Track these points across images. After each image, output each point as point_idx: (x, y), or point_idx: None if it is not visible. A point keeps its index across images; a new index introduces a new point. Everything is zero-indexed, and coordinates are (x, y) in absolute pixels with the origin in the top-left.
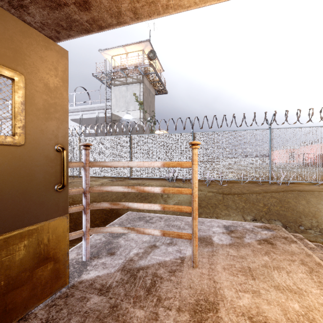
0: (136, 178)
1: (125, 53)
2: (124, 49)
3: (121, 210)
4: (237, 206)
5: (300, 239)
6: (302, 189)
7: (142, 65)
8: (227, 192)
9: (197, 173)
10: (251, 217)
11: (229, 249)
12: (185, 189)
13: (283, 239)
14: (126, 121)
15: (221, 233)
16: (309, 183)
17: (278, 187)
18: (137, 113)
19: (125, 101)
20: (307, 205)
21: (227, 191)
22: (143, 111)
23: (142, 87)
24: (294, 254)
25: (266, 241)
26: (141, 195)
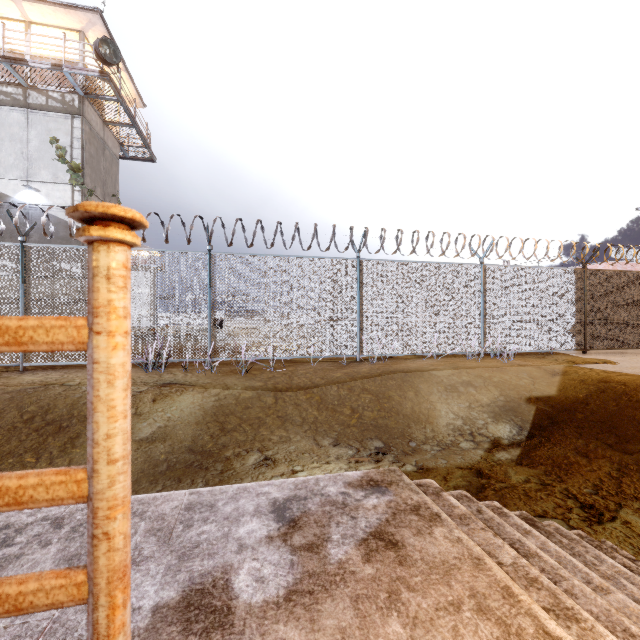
0: (45, 366)
1: (23, 20)
2: (19, 8)
3: None
4: (304, 414)
5: (436, 495)
6: (406, 368)
7: (78, 68)
8: (284, 385)
9: (122, 379)
10: (331, 436)
11: (286, 626)
12: (50, 473)
13: (414, 518)
14: (25, 210)
15: (265, 542)
16: (412, 356)
17: (372, 368)
18: (62, 193)
19: (21, 153)
20: (416, 397)
21: (285, 382)
22: (81, 189)
23: (78, 127)
24: (451, 569)
25: (382, 538)
26: (44, 420)
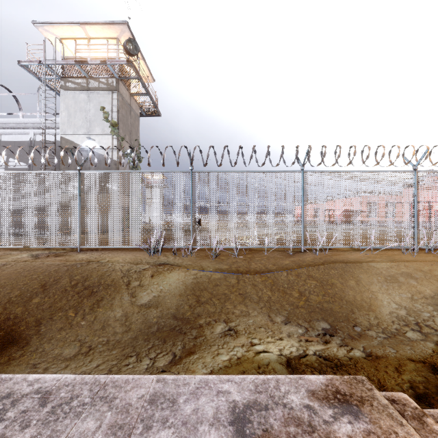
0: (93, 248)
1: (86, 37)
2: (84, 30)
3: (22, 328)
4: (260, 293)
5: (418, 420)
6: (346, 259)
7: (115, 60)
8: (244, 269)
9: None
10: (282, 314)
11: None
12: None
13: None
14: (87, 152)
15: None
16: (348, 248)
17: (314, 258)
18: (106, 140)
19: (85, 118)
20: (357, 285)
21: (245, 266)
22: (117, 137)
23: (115, 98)
24: None
25: None
26: (83, 286)
